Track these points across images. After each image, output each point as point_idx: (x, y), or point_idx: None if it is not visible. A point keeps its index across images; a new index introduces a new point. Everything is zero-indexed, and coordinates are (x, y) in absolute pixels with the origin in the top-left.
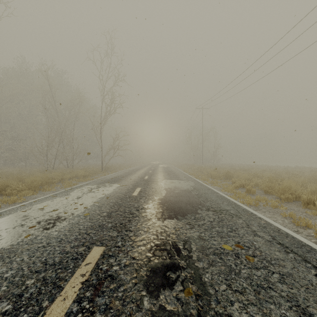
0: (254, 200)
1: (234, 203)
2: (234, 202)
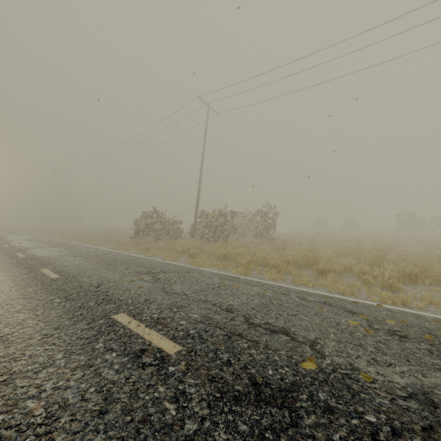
0: (59, 237)
1: (47, 237)
2: (47, 237)
